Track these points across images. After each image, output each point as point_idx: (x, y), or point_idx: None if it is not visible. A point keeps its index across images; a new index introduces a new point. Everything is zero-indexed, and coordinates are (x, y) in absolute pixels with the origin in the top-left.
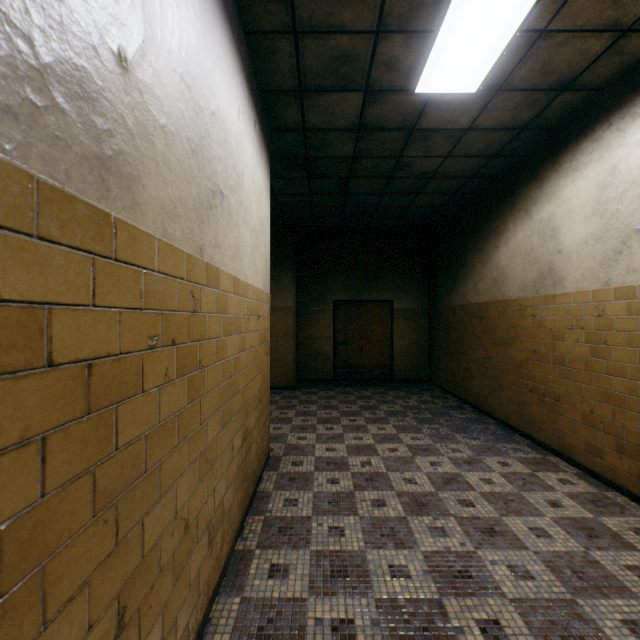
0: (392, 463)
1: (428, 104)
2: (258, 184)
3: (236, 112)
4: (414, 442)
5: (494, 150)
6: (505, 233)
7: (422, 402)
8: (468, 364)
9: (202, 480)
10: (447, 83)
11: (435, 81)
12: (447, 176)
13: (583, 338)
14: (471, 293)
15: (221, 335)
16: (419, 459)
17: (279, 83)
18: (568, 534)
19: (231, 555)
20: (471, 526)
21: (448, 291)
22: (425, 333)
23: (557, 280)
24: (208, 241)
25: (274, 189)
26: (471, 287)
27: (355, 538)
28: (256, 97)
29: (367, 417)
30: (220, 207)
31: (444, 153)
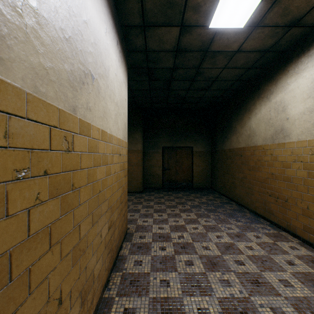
0: (195, 236)
1: (216, 35)
2: (119, 79)
3: (104, 30)
4: (206, 223)
5: (250, 64)
6: (254, 110)
7: (209, 200)
8: (233, 180)
9: (75, 264)
10: (227, 21)
11: (221, 20)
12: (223, 80)
13: (302, 167)
14: (235, 142)
15: (92, 166)
16: (210, 234)
17: (131, 20)
18: (302, 284)
19: (100, 302)
20: (244, 279)
21: (222, 142)
22: (209, 163)
23: (286, 135)
24: (80, 104)
25: (131, 87)
26: (235, 139)
27: (176, 288)
28: (118, 28)
29: (180, 209)
30: (91, 84)
31: (223, 66)
